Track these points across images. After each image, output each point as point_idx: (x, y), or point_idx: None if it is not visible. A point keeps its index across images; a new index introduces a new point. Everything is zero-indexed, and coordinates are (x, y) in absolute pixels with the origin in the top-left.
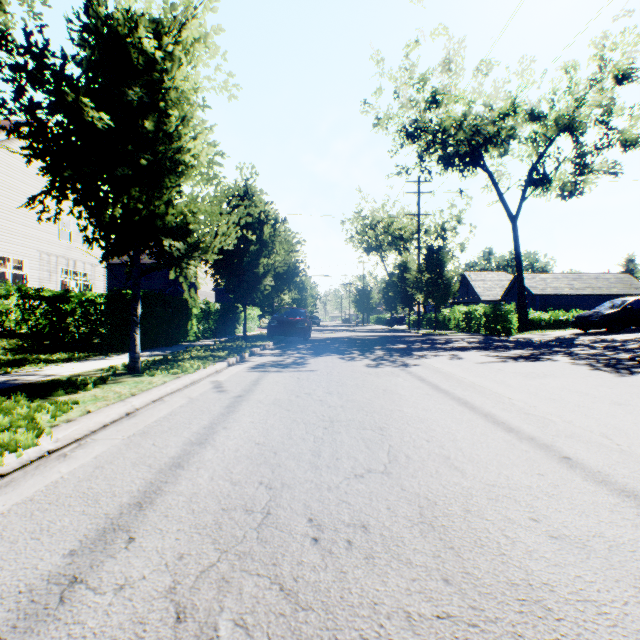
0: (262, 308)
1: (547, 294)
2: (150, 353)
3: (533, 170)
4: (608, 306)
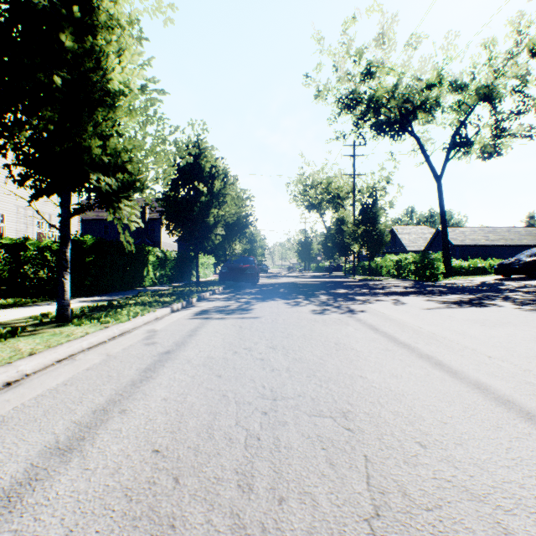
0: (217, 257)
1: (466, 245)
2: (100, 298)
3: (456, 134)
4: (528, 254)
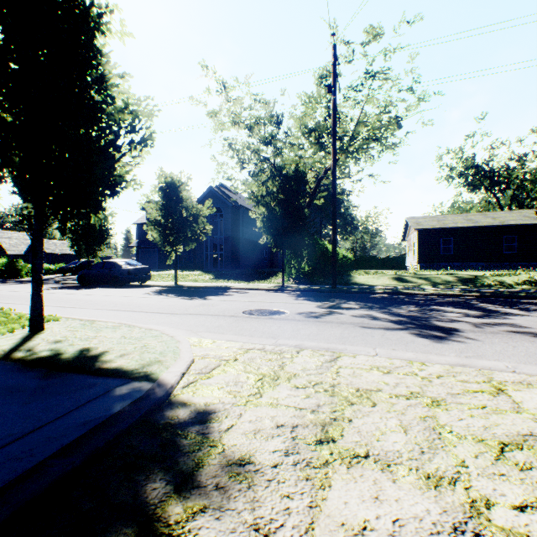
0: None
1: (57, 253)
2: None
3: None
4: (74, 263)
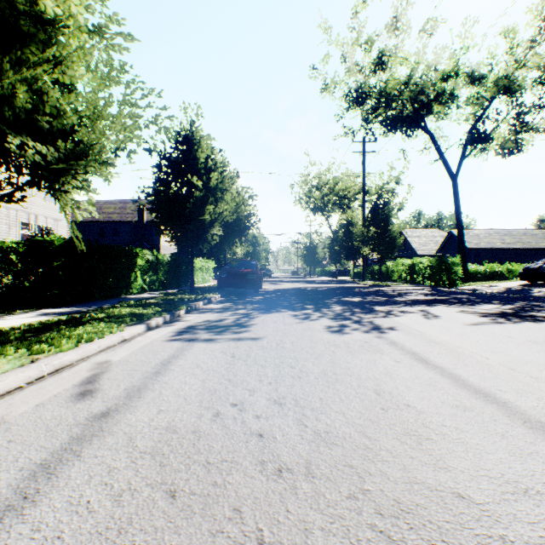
0: (218, 261)
1: (481, 248)
2: (68, 309)
3: (474, 129)
4: None
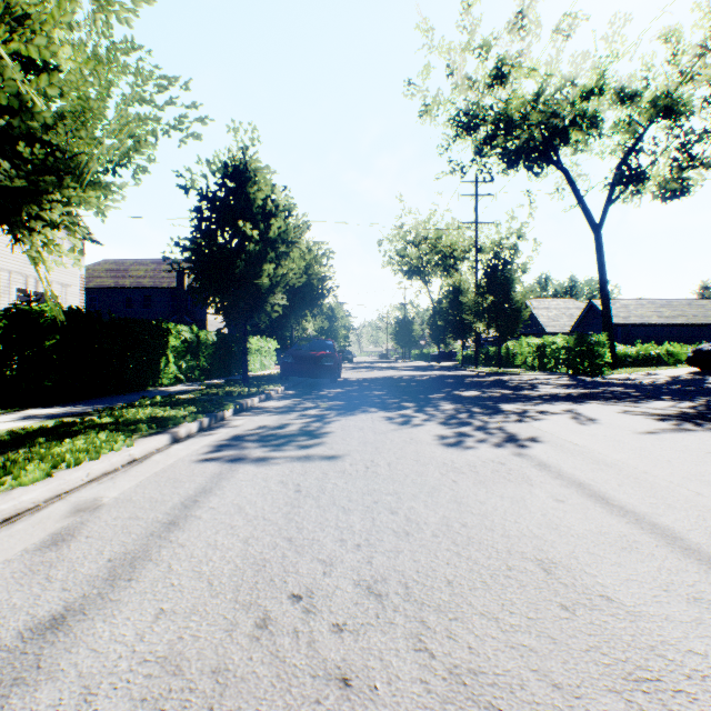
0: (283, 341)
1: (631, 323)
2: (65, 410)
3: (624, 164)
4: None
